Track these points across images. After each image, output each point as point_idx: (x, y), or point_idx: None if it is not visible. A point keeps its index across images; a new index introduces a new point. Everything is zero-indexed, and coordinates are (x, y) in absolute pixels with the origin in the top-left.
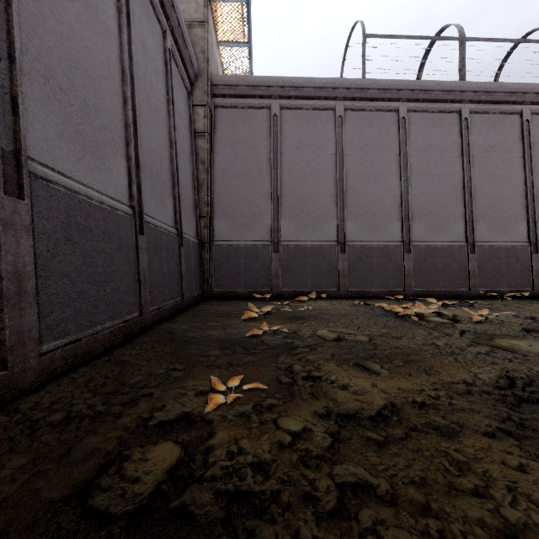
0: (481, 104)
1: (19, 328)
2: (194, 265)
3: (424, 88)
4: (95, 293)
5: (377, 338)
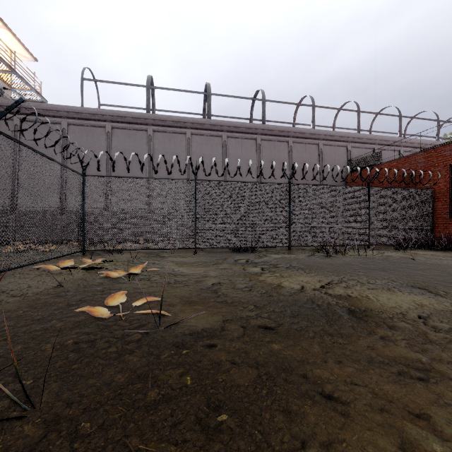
0: (160, 127)
1: None
2: None
3: (120, 115)
4: None
5: None
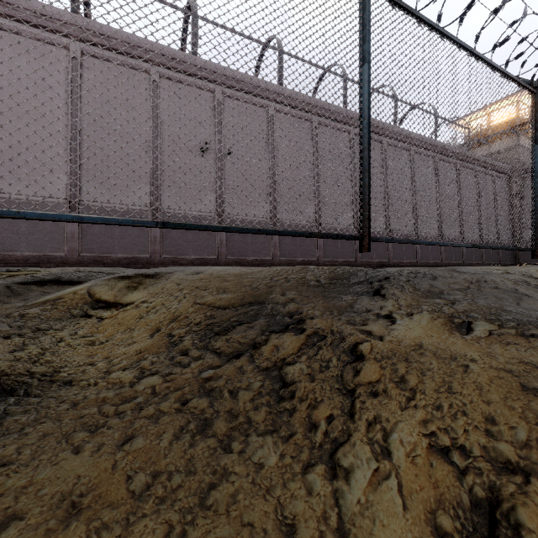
0: None
1: (464, 258)
2: (508, 252)
3: None
4: (472, 256)
5: None
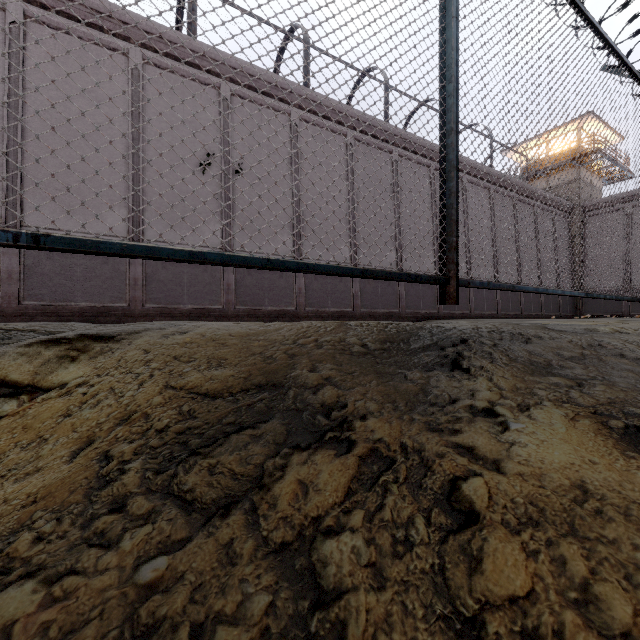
0: None
1: (522, 309)
2: (568, 302)
3: None
4: (531, 306)
5: None
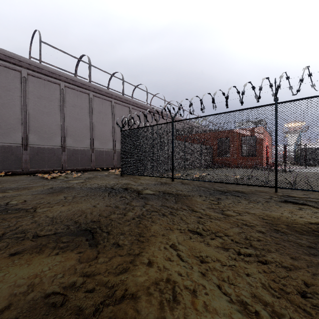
0: (97, 94)
1: None
2: None
3: (72, 79)
4: None
5: (22, 185)
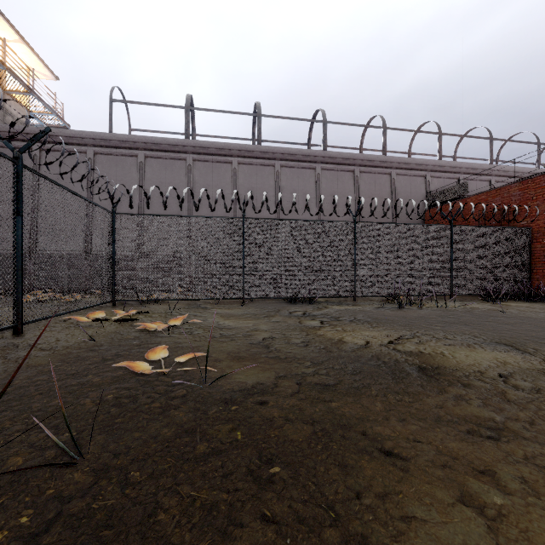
0: (202, 155)
1: None
2: None
3: (154, 142)
4: None
5: None
